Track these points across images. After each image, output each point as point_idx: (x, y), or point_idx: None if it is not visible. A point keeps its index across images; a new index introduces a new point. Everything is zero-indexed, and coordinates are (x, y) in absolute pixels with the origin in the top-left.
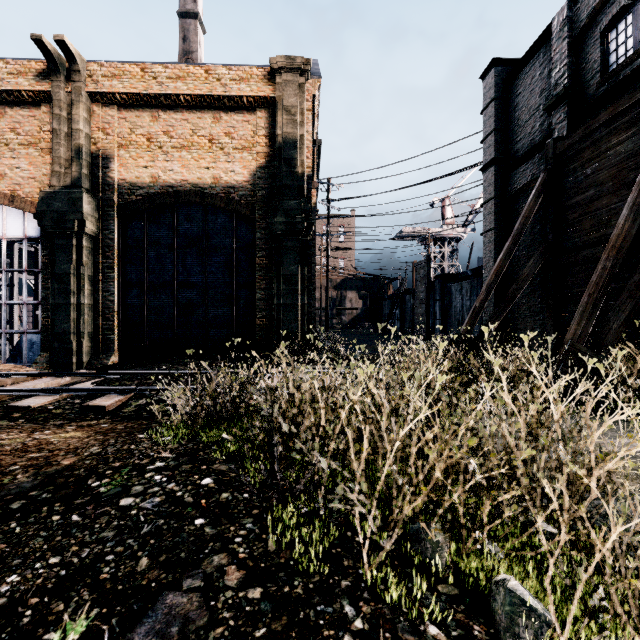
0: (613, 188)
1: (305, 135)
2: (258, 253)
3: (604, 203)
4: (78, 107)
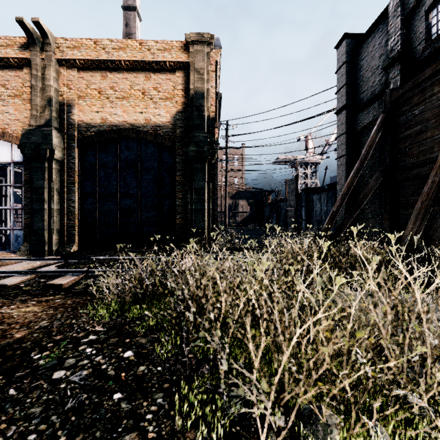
0: (435, 124)
1: (210, 89)
2: (177, 173)
3: (428, 135)
4: (49, 69)
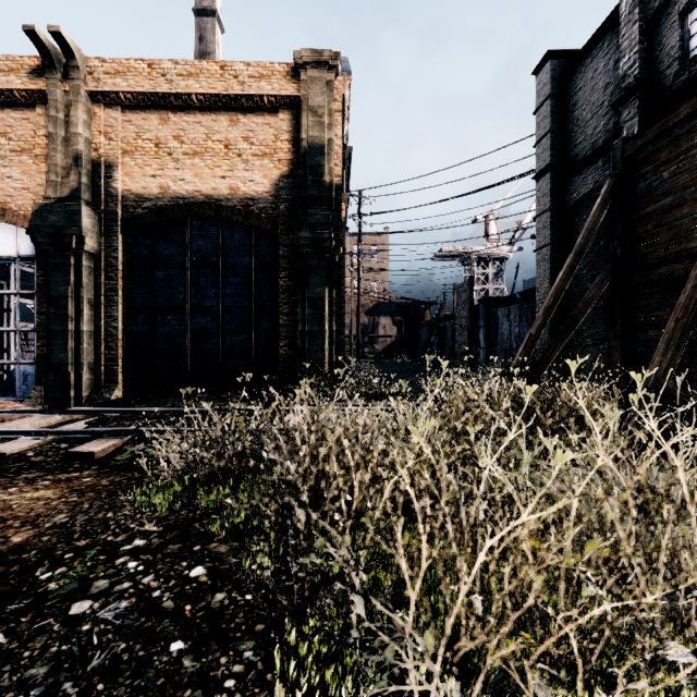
0: (696, 194)
1: (334, 139)
2: (280, 273)
3: (685, 212)
4: (77, 108)
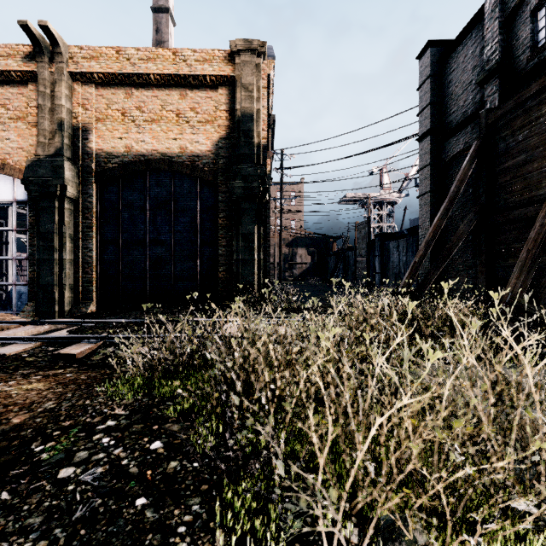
0: (544, 153)
1: (261, 110)
2: (219, 214)
3: (535, 167)
4: (60, 85)
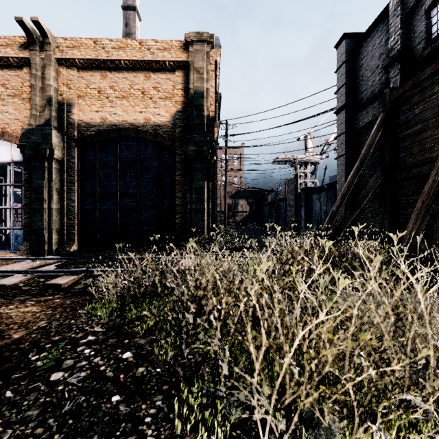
0: (436, 123)
1: (210, 88)
2: (176, 172)
3: (429, 134)
4: (49, 69)
